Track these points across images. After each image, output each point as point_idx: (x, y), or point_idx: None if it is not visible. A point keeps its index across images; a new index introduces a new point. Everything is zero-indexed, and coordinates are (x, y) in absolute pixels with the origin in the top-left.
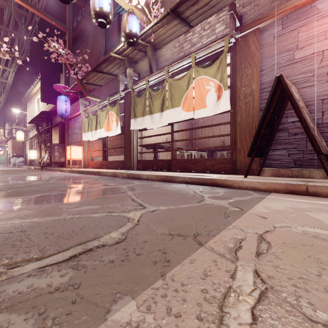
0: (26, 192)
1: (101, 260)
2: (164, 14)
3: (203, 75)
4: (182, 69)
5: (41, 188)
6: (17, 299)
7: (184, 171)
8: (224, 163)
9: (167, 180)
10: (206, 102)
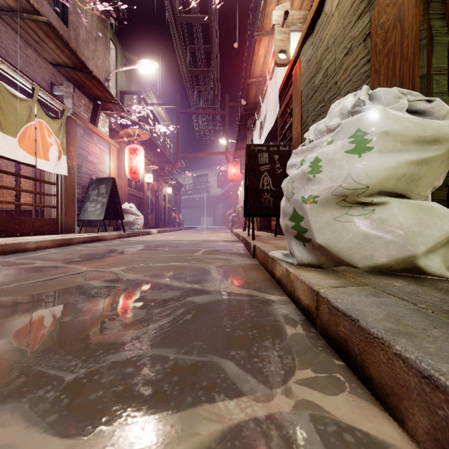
0: (184, 251)
1: (205, 240)
2: (35, 4)
3: (46, 122)
4: (1, 74)
5: (165, 253)
6: (215, 240)
7: (8, 235)
8: (53, 224)
9: (66, 244)
10: (50, 156)
